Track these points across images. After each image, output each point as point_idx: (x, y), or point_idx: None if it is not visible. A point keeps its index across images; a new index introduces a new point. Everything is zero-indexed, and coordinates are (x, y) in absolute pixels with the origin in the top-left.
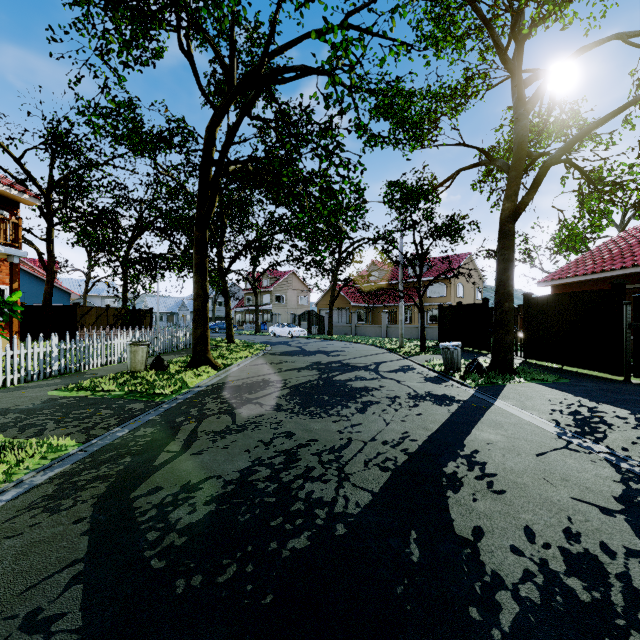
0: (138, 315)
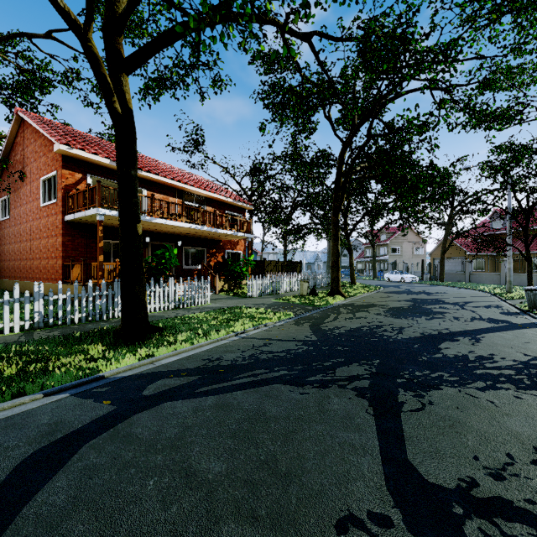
0: (293, 265)
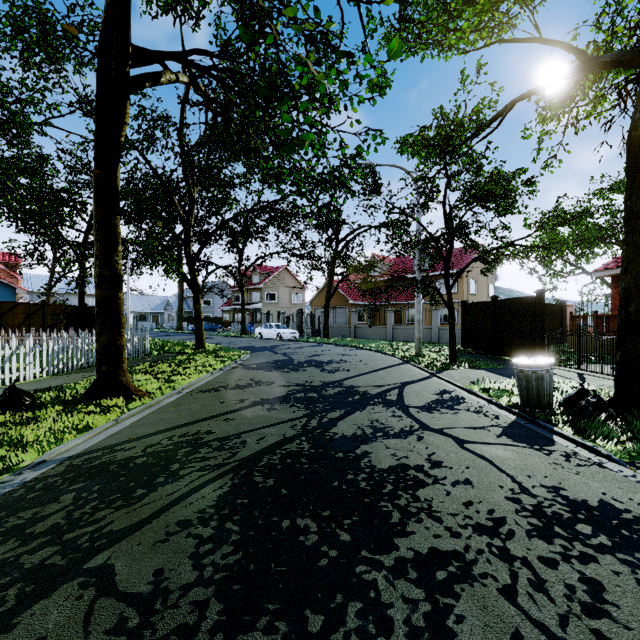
0: (91, 314)
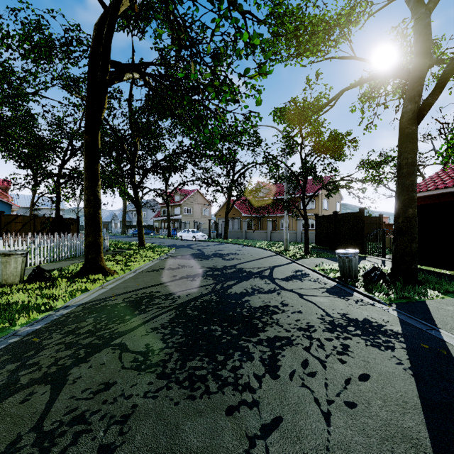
0: (65, 223)
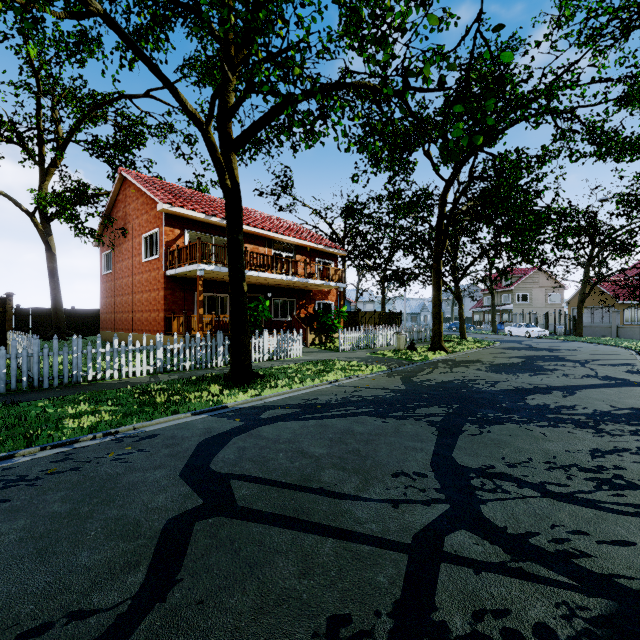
0: (392, 316)
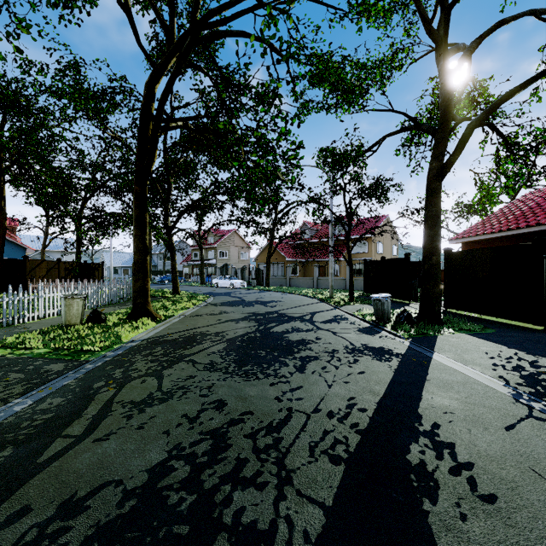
0: (90, 268)
